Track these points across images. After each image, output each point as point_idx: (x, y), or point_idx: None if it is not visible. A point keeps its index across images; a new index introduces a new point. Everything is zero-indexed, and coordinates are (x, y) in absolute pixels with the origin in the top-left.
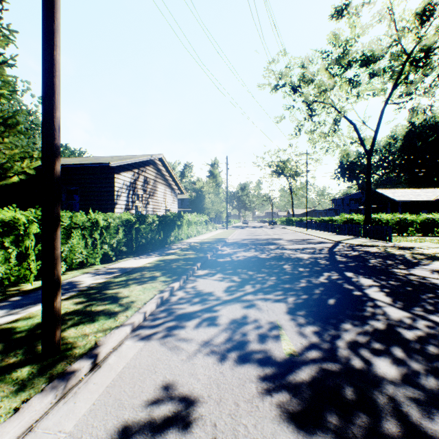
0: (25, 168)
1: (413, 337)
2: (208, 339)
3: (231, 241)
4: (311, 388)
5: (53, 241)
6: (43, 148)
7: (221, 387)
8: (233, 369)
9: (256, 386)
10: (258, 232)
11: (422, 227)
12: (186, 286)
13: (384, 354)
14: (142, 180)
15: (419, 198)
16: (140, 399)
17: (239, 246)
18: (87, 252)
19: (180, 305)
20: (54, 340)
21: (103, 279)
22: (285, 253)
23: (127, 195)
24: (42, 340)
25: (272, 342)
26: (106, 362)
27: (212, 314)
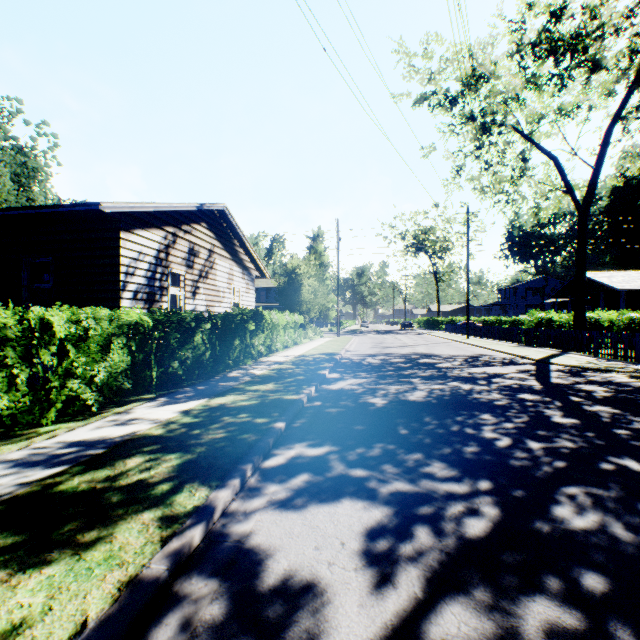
0: None
1: None
2: None
3: (347, 360)
4: None
5: None
6: None
7: None
8: None
9: None
10: (389, 342)
11: None
12: (229, 529)
13: None
14: (183, 248)
15: None
16: None
17: (364, 371)
18: (12, 399)
19: None
20: None
21: None
22: (459, 389)
23: (149, 273)
24: None
25: None
26: None
27: None
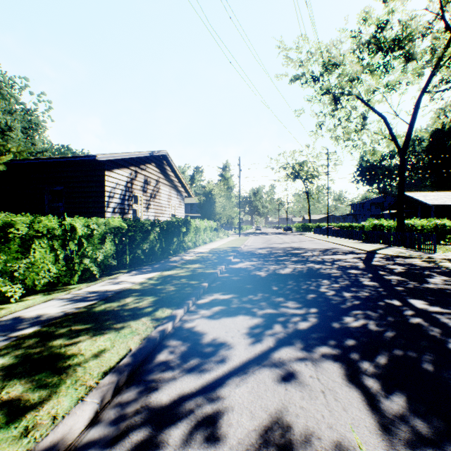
0: None
1: None
2: None
3: (245, 251)
4: None
5: None
6: None
7: None
8: None
9: None
10: (274, 240)
11: None
12: (183, 325)
13: None
14: (141, 180)
15: None
16: None
17: (255, 257)
18: (57, 269)
19: (168, 374)
20: None
21: (65, 312)
22: (313, 267)
23: (122, 196)
24: None
25: None
26: None
27: (222, 403)
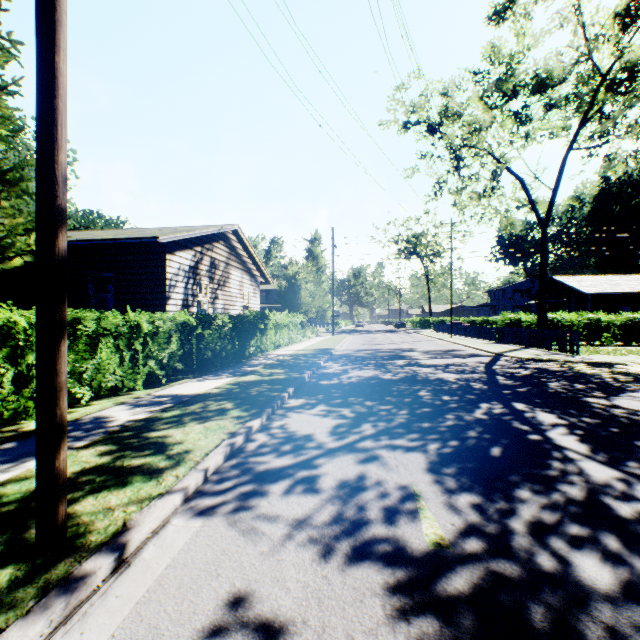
0: (33, 245)
1: (631, 513)
2: (305, 516)
3: (339, 353)
4: (473, 608)
5: (53, 361)
6: (38, 212)
7: (324, 606)
8: (344, 571)
9: (382, 603)
10: (379, 340)
11: (624, 332)
12: (271, 425)
13: (588, 544)
14: (207, 263)
15: (618, 289)
16: (190, 627)
17: (352, 361)
18: (123, 371)
19: (262, 457)
20: (55, 522)
21: (145, 414)
22: (420, 372)
23: (185, 285)
24: (37, 521)
25: (406, 522)
26: (140, 557)
27: (310, 472)
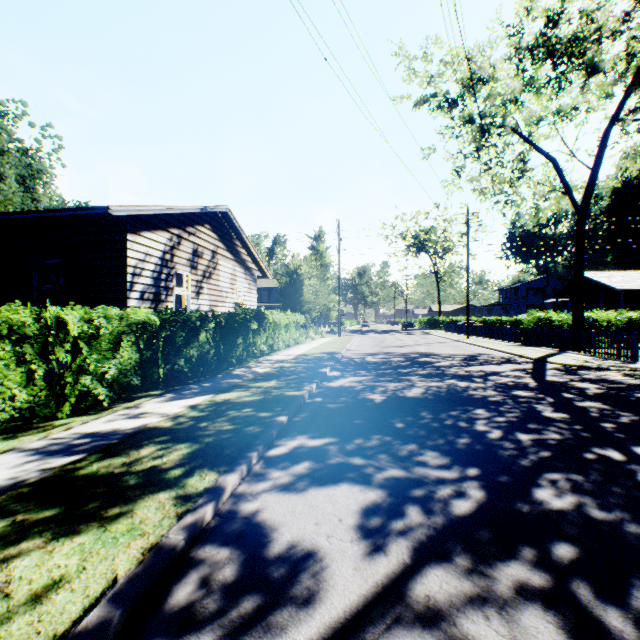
0: None
1: None
2: None
3: (348, 358)
4: None
5: None
6: None
7: None
8: None
9: None
10: (389, 341)
11: None
12: (237, 508)
13: None
14: (188, 250)
15: None
16: None
17: (364, 369)
18: (30, 393)
19: None
20: None
21: (20, 480)
22: (456, 386)
23: (155, 274)
24: None
25: None
26: None
27: None
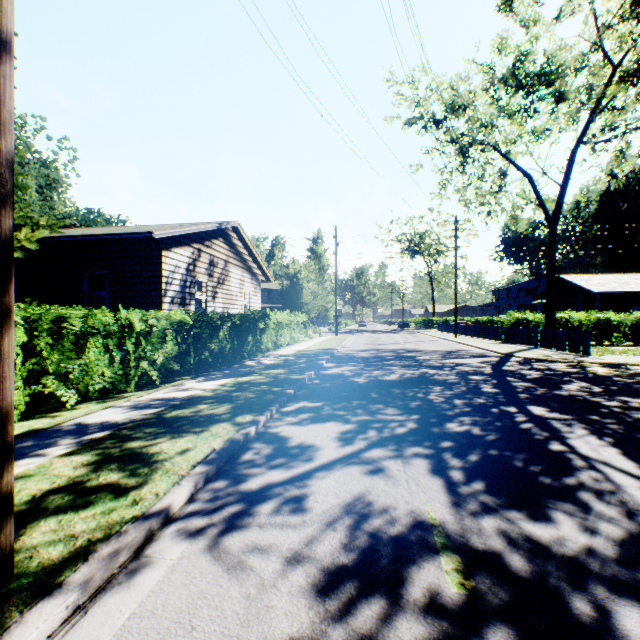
0: (23, 241)
1: None
2: (301, 546)
3: (342, 354)
4: None
5: None
6: None
7: None
8: (348, 623)
9: None
10: (382, 340)
11: (634, 332)
12: (268, 431)
13: None
14: (206, 261)
15: (627, 288)
16: None
17: (355, 361)
18: (113, 372)
19: (255, 469)
20: None
21: (133, 418)
22: (426, 373)
23: (182, 282)
24: None
25: (422, 554)
26: (100, 601)
27: (309, 488)
